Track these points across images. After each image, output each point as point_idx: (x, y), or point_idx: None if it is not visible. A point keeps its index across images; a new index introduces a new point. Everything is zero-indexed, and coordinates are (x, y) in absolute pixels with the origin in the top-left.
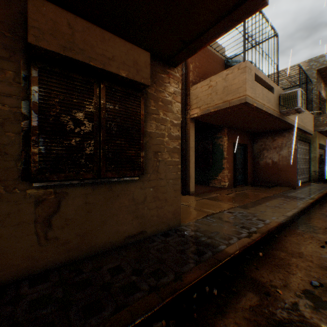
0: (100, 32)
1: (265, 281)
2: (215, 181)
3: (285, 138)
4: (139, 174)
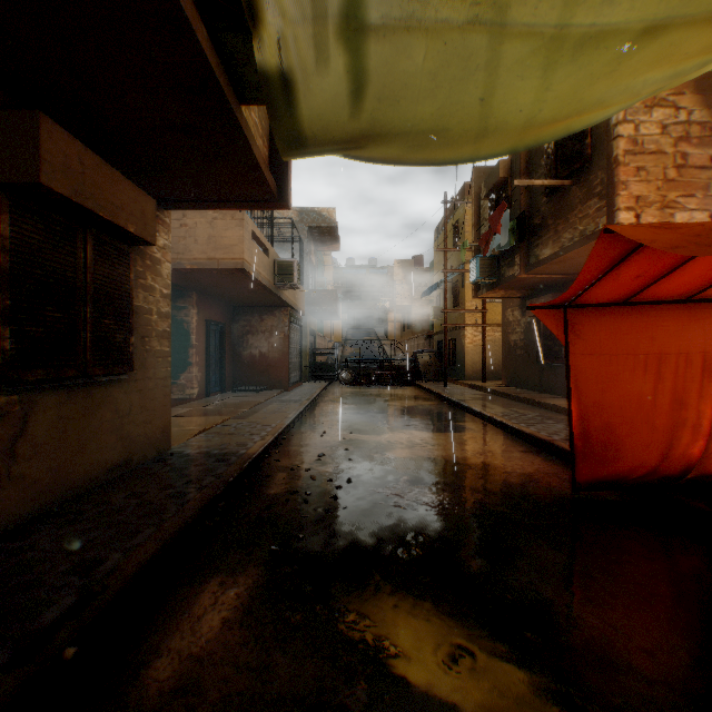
0: (111, 170)
1: (288, 465)
2: (175, 389)
3: (278, 318)
4: (130, 371)
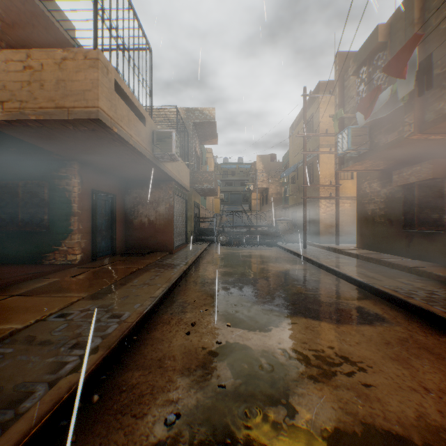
0: None
1: None
2: (57, 255)
3: (163, 191)
4: None
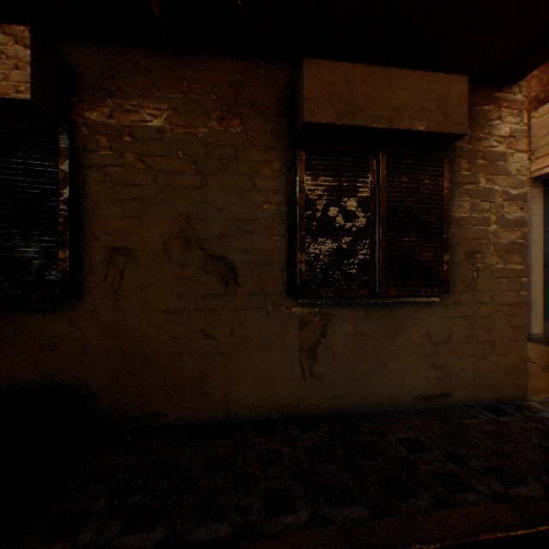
0: (386, 74)
1: None
2: None
3: None
4: (440, 293)
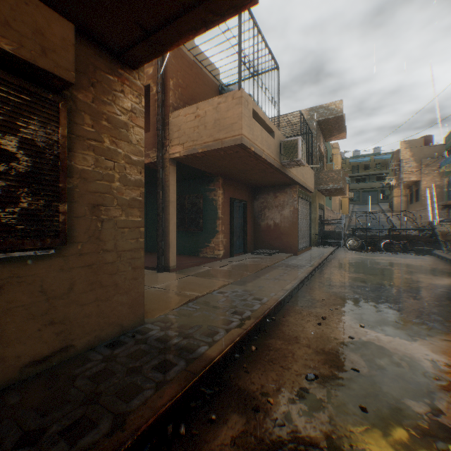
0: None
1: (256, 389)
2: (207, 250)
3: (288, 195)
4: (57, 244)
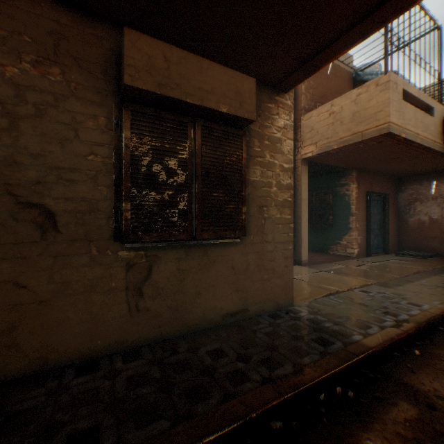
0: (198, 61)
1: (426, 390)
2: (338, 247)
3: None
4: (241, 235)
